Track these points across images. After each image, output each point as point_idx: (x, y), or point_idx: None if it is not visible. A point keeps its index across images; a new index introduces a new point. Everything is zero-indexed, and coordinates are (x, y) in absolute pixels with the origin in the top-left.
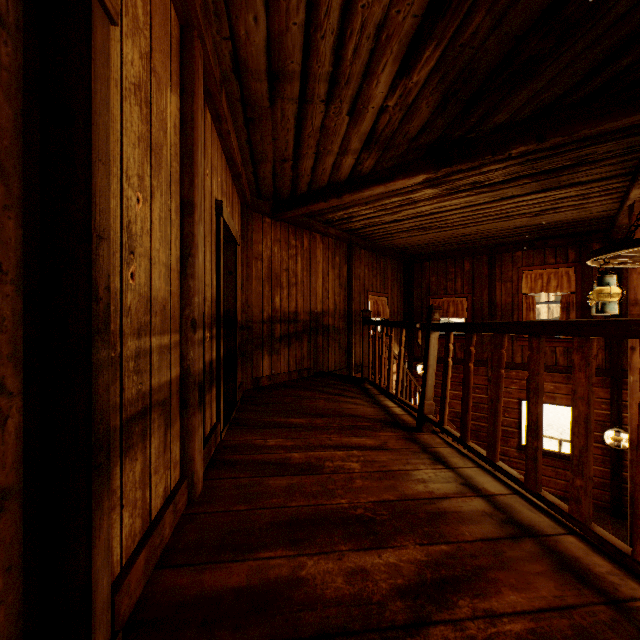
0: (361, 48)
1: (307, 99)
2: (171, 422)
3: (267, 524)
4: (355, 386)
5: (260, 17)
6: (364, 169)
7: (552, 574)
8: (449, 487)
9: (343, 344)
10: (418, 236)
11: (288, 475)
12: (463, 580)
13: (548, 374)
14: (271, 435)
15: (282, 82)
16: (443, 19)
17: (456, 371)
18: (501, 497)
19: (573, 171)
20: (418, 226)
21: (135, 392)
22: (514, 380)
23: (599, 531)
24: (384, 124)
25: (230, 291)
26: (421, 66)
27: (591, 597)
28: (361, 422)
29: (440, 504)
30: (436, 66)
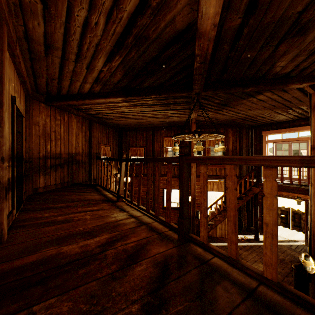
0: (90, 48)
1: (65, 58)
2: None
3: (45, 242)
4: (92, 188)
5: (41, 24)
6: (95, 90)
7: (147, 231)
8: (124, 217)
9: (87, 169)
10: (123, 120)
11: (55, 225)
12: (120, 239)
13: (172, 178)
14: (46, 212)
15: (52, 49)
16: (121, 50)
17: None
18: (140, 217)
19: (174, 105)
20: (123, 116)
21: None
22: (161, 181)
23: (160, 217)
24: (103, 76)
25: (19, 142)
26: (115, 61)
27: (154, 234)
28: (93, 202)
29: (119, 222)
30: (121, 62)
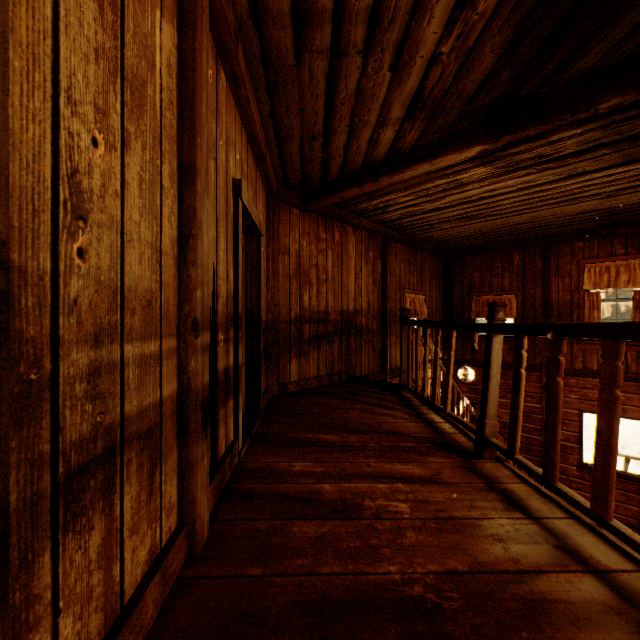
0: None
1: (340, 51)
2: (162, 456)
3: (288, 605)
4: (392, 394)
5: None
6: (405, 145)
7: None
8: (540, 552)
9: (377, 346)
10: (461, 227)
11: (317, 518)
12: None
13: None
14: (297, 456)
15: (310, 27)
16: None
17: (503, 377)
18: (624, 576)
19: None
20: (463, 215)
21: (88, 428)
22: (574, 388)
23: None
24: (434, 81)
25: (253, 288)
26: None
27: None
28: (404, 442)
29: (534, 584)
30: None
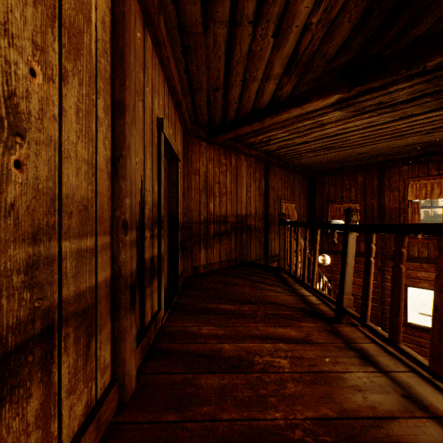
0: None
1: (236, 21)
2: (97, 328)
3: None
4: (273, 275)
5: None
6: (283, 94)
7: None
8: (391, 400)
9: (262, 240)
10: (321, 155)
11: (219, 372)
12: None
13: (431, 266)
14: (205, 322)
15: (214, 3)
16: None
17: None
18: None
19: None
20: (323, 146)
21: (26, 312)
22: None
23: None
24: (305, 45)
25: (173, 198)
26: None
27: None
28: (283, 310)
29: (389, 428)
30: None
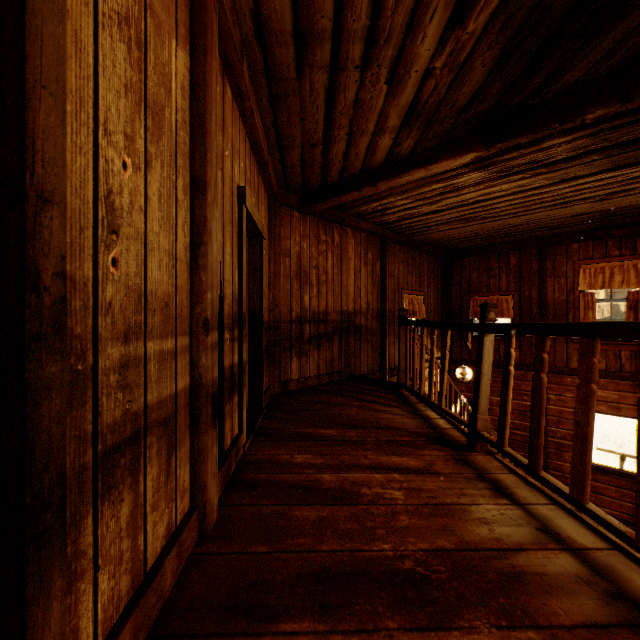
0: None
1: (339, 66)
2: (177, 443)
3: (291, 576)
4: (391, 392)
5: None
6: (402, 151)
7: None
8: (522, 533)
9: (376, 346)
10: (459, 228)
11: (317, 504)
12: None
13: (611, 381)
14: (299, 449)
15: (311, 45)
16: None
17: (500, 376)
18: (596, 553)
19: None
20: (460, 217)
21: (120, 413)
22: (569, 387)
23: None
24: (428, 92)
25: (256, 289)
26: (480, 9)
27: None
28: (400, 436)
29: (514, 559)
30: (499, 7)
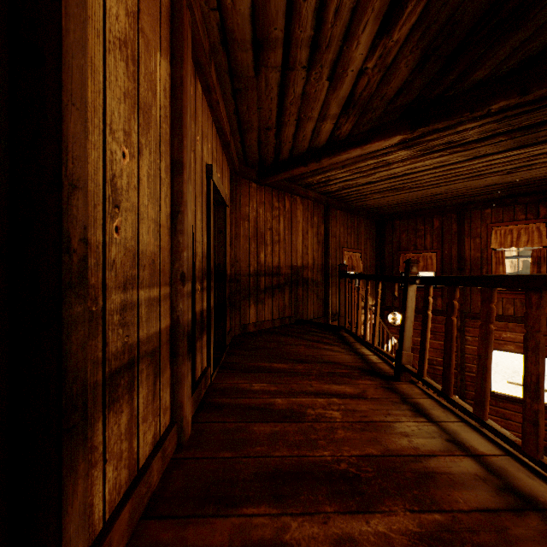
0: (342, 8)
1: (289, 66)
2: (161, 371)
3: (251, 475)
4: (332, 334)
5: None
6: (342, 134)
7: None
8: (434, 443)
9: (321, 295)
10: (390, 197)
11: (271, 421)
12: None
13: (518, 325)
14: (256, 379)
15: (266, 50)
16: None
17: None
18: (493, 458)
19: None
20: (390, 187)
21: (120, 345)
22: None
23: None
24: (362, 87)
25: (220, 248)
26: (402, 22)
27: None
28: (340, 369)
29: (427, 463)
30: (418, 21)
